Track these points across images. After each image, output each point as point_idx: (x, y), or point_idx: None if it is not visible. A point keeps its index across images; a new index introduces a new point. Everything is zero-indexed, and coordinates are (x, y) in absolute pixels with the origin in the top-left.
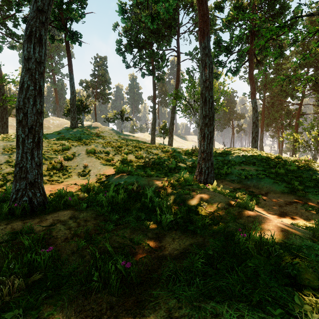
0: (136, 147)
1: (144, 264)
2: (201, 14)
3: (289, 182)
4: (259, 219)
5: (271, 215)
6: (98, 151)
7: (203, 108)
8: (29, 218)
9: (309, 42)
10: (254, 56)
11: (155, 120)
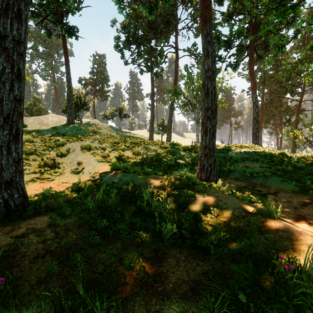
0: (133, 143)
1: (137, 309)
2: None
3: (300, 180)
4: (295, 233)
5: (287, 219)
6: (94, 147)
7: (205, 100)
8: (0, 225)
9: (309, 37)
10: (254, 51)
11: (153, 117)
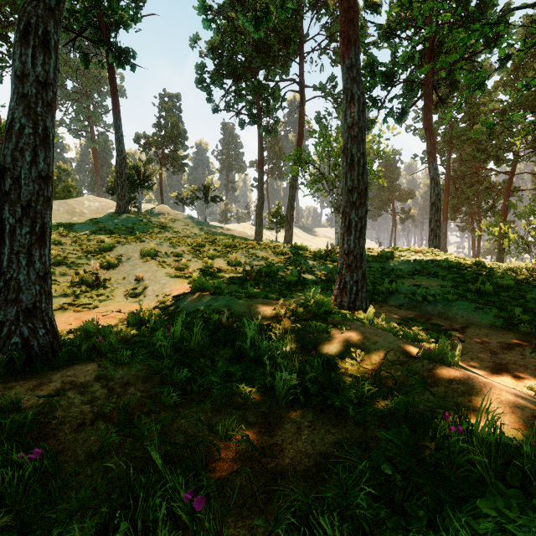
0: (229, 246)
1: (237, 492)
2: (343, 8)
3: (504, 308)
4: (477, 386)
5: (478, 369)
6: (162, 253)
7: (348, 176)
8: (19, 378)
9: (526, 66)
10: (432, 90)
11: (262, 201)
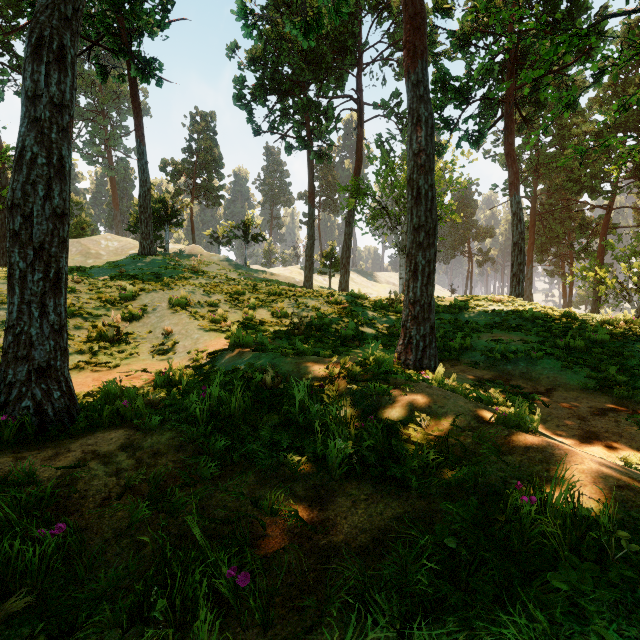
0: (273, 295)
1: (285, 570)
2: (408, 14)
3: (597, 367)
4: (556, 454)
5: (565, 438)
6: (195, 303)
7: (414, 212)
8: (32, 447)
9: (627, 80)
10: (515, 109)
11: (312, 241)
